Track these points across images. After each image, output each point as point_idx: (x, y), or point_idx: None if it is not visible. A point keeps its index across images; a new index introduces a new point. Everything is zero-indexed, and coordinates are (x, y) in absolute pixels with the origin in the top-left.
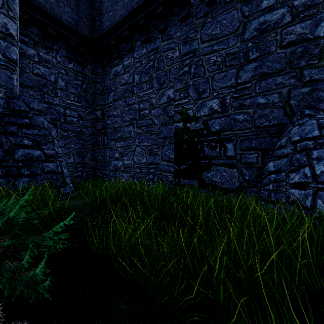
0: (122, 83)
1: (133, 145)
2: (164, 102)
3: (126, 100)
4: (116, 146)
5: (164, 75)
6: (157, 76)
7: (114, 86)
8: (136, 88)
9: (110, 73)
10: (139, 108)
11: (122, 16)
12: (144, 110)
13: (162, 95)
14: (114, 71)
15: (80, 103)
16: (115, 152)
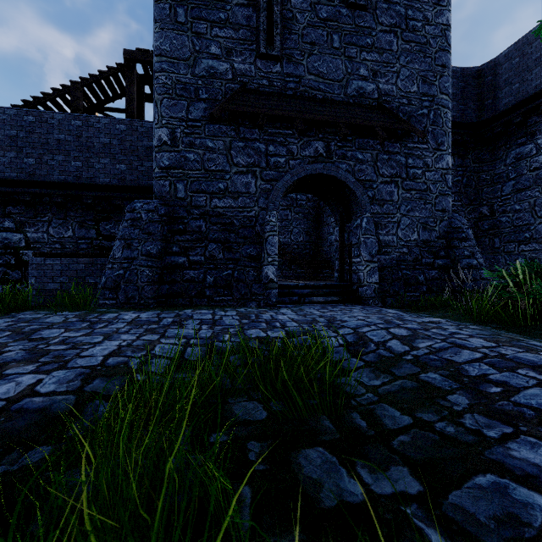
0: (532, 168)
1: None
2: None
3: (541, 189)
4: (520, 249)
5: None
6: None
7: (514, 173)
8: None
9: (507, 157)
10: None
11: (541, 87)
12: None
13: None
14: (515, 154)
15: (460, 202)
16: (518, 257)
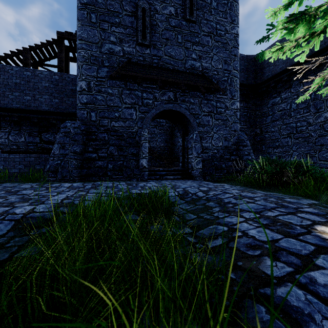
0: (279, 110)
1: (290, 150)
2: (320, 121)
3: (283, 121)
4: (274, 151)
5: (320, 103)
6: (314, 104)
7: (271, 112)
8: (293, 113)
9: (268, 103)
10: (296, 125)
11: (283, 69)
12: (300, 127)
13: (319, 117)
14: (272, 102)
15: (246, 126)
16: (273, 155)
